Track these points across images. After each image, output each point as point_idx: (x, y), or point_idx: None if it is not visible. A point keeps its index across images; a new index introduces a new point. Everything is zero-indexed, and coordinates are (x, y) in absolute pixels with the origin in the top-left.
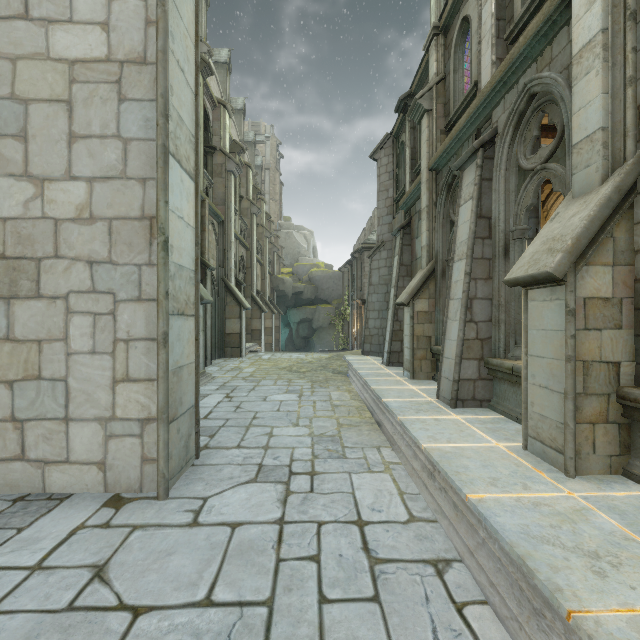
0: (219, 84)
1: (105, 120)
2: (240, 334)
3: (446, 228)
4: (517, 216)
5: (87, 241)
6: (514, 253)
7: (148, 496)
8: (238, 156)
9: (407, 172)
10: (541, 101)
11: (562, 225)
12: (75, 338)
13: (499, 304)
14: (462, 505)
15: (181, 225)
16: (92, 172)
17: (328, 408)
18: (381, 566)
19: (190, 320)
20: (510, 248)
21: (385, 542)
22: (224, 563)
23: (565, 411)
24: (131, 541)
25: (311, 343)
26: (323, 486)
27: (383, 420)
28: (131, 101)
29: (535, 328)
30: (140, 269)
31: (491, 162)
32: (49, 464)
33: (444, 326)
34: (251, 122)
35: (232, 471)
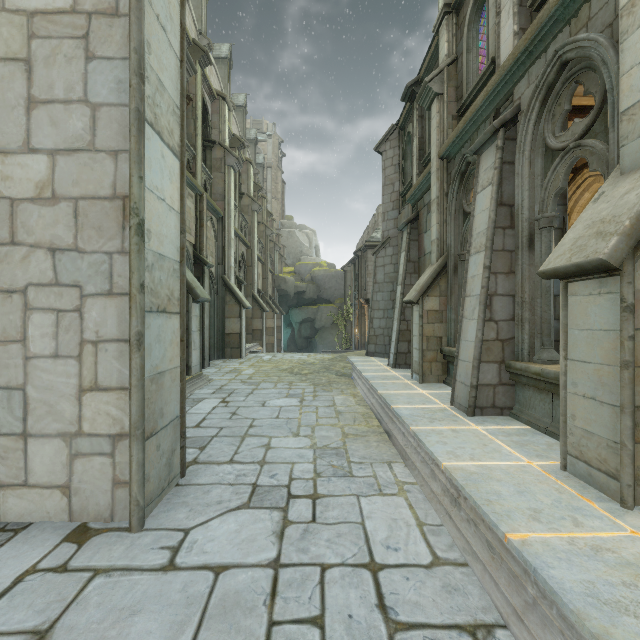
0: (220, 79)
1: (70, 82)
2: (240, 334)
3: (458, 220)
4: (544, 202)
5: (49, 225)
6: (540, 244)
7: (119, 527)
8: (238, 151)
9: (414, 163)
10: (575, 69)
11: (612, 205)
12: (34, 339)
13: (522, 301)
14: (499, 546)
15: (162, 208)
16: (55, 143)
17: (332, 415)
18: (403, 635)
19: (174, 318)
20: (535, 238)
21: (406, 596)
22: (201, 628)
23: (621, 428)
24: (88, 593)
25: (313, 343)
26: (327, 514)
27: (393, 430)
28: (100, 59)
29: (577, 327)
30: (111, 258)
31: (513, 143)
32: (4, 488)
33: (459, 326)
34: (253, 120)
35: (221, 493)
